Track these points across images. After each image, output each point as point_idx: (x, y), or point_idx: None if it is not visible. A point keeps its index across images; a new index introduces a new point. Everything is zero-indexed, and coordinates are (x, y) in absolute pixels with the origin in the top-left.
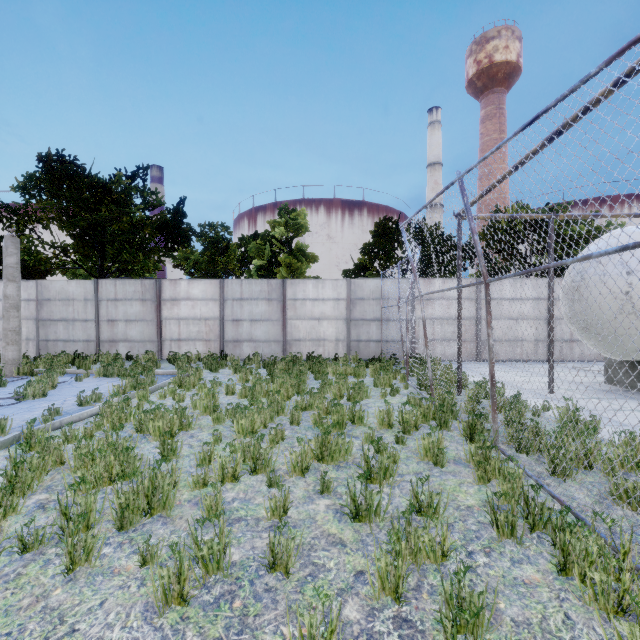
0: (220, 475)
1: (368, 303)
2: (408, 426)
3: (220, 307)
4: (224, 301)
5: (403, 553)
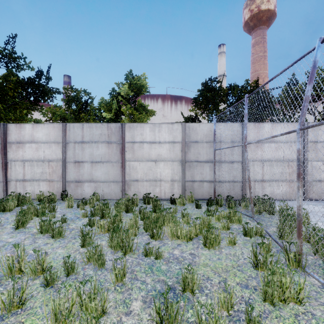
0: None
1: (202, 146)
2: None
3: (62, 149)
4: (66, 144)
5: None
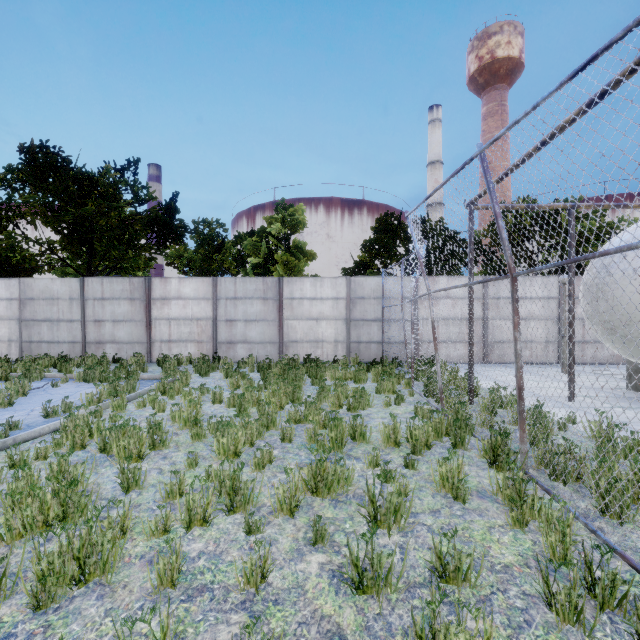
0: (185, 519)
1: (369, 302)
2: (418, 445)
3: (213, 307)
4: (217, 300)
5: None
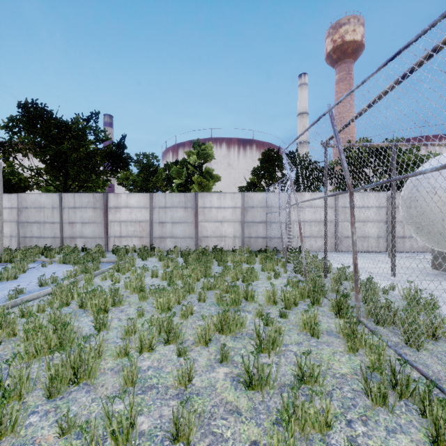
0: (138, 346)
1: (257, 210)
2: (289, 303)
3: (150, 213)
4: (153, 209)
5: (293, 428)
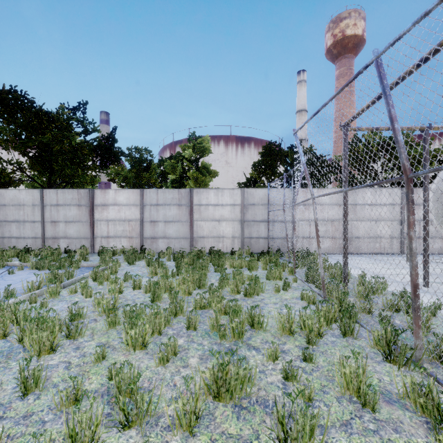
0: None
1: (258, 208)
2: (313, 336)
3: (140, 211)
4: (143, 206)
5: None
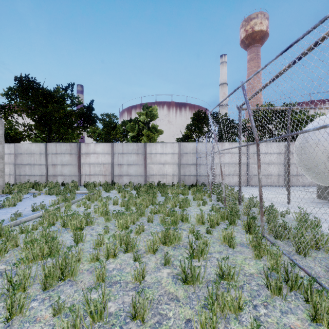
0: (106, 254)
1: (189, 155)
2: (213, 223)
3: (111, 157)
4: (113, 154)
5: (215, 310)
